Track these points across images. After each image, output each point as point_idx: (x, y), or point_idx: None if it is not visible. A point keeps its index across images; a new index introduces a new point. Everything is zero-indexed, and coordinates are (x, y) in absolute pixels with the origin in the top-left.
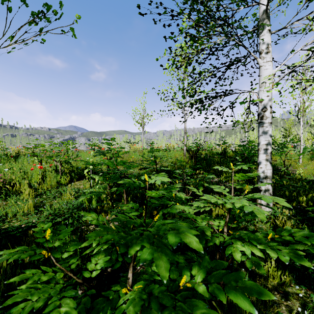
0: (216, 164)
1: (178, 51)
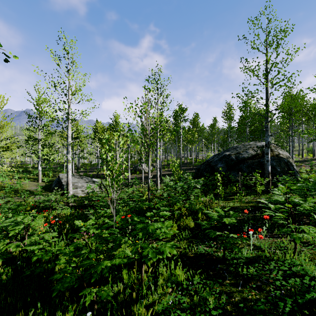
0: None
1: None
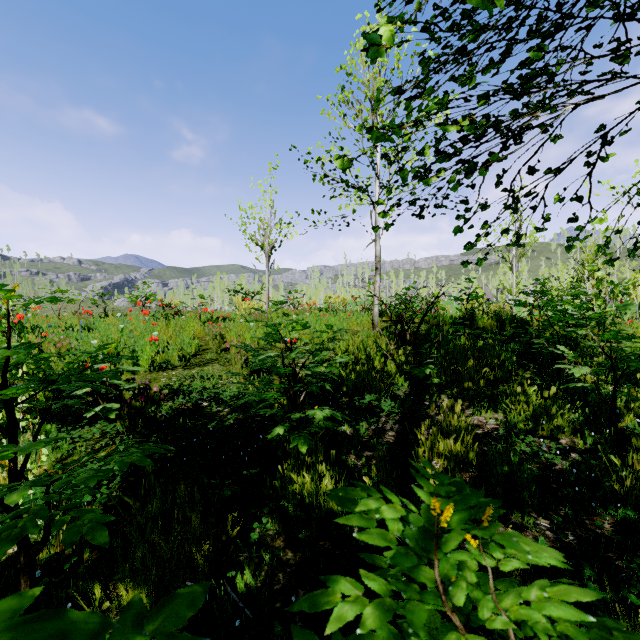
0: (472, 358)
1: (360, 47)
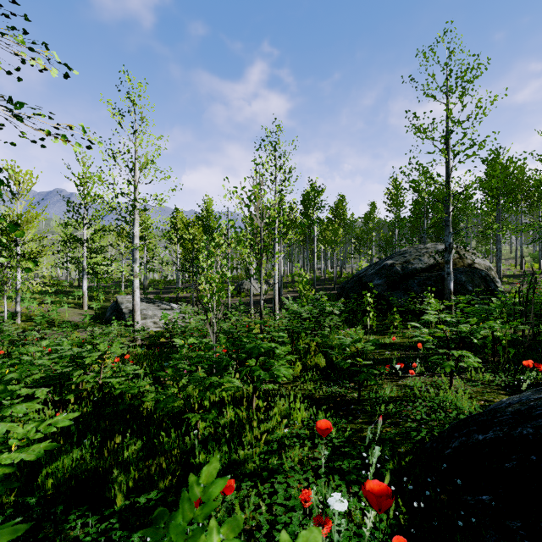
0: None
1: None
